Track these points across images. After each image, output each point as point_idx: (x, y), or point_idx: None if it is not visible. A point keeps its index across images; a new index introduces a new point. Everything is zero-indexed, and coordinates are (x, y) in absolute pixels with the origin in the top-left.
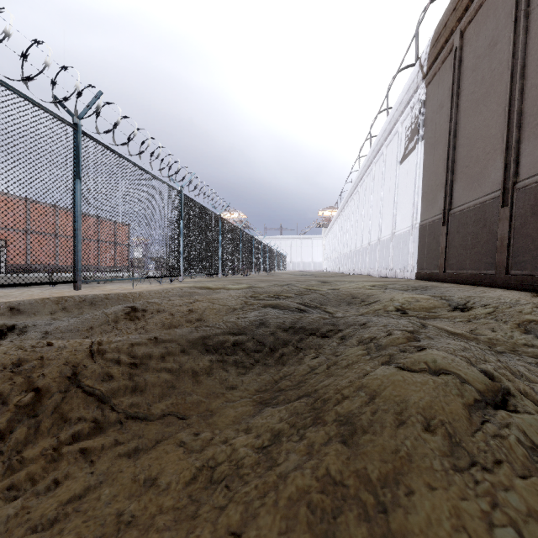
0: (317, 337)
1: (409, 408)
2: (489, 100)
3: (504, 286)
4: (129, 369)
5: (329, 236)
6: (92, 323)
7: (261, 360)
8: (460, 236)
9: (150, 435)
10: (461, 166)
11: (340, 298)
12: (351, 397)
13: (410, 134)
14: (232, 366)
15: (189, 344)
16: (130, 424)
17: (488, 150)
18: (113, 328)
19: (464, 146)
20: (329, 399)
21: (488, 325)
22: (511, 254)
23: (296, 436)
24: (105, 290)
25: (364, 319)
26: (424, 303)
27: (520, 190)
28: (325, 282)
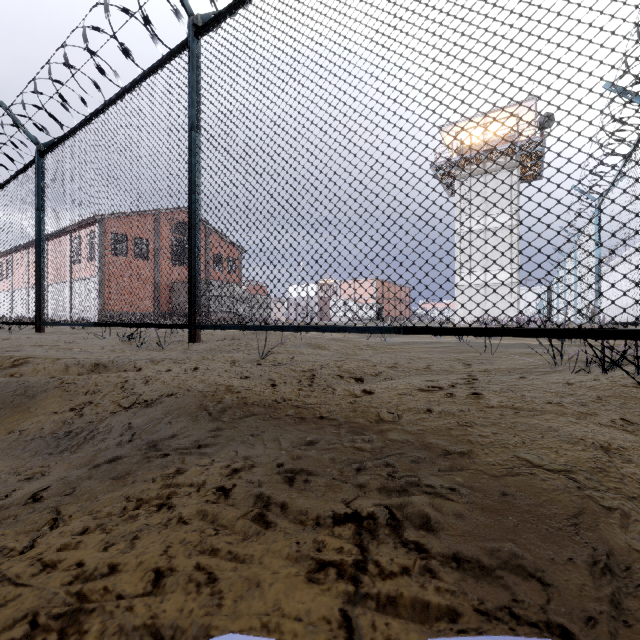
0: None
1: None
2: None
3: None
4: None
5: None
6: None
7: None
8: None
9: None
10: None
11: None
12: None
13: None
14: None
15: None
16: None
17: None
18: None
19: None
20: None
21: None
22: None
23: None
24: None
25: None
26: None
27: None
28: None
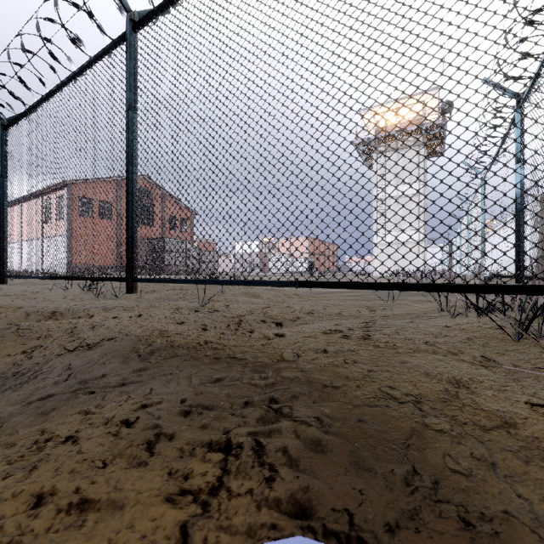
0: None
1: None
2: None
3: None
4: None
5: None
6: None
7: None
8: None
9: None
10: None
11: None
12: None
13: (535, 219)
14: None
15: None
16: None
17: None
18: None
19: None
20: None
21: None
22: None
23: None
24: None
25: None
26: None
27: None
28: None
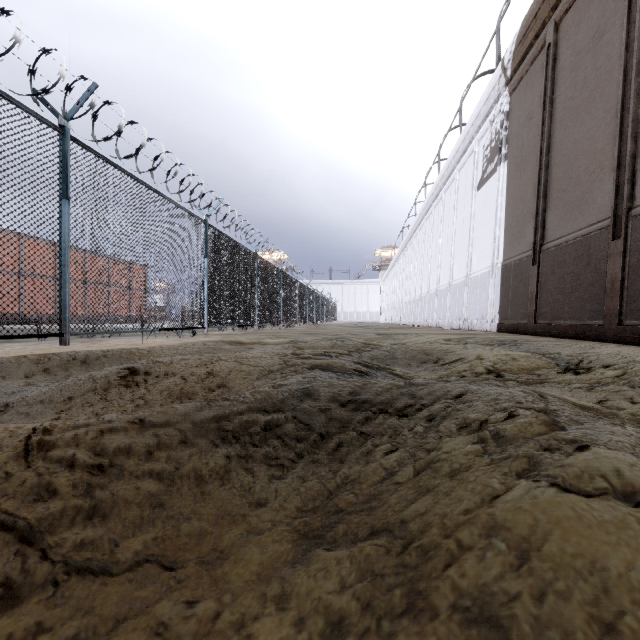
0: (390, 416)
1: (612, 589)
2: (594, 106)
3: (616, 340)
4: (87, 477)
5: (389, 281)
6: (72, 391)
7: (307, 453)
8: (555, 278)
9: (105, 607)
10: (557, 190)
11: (410, 355)
12: (478, 549)
13: (489, 153)
14: (261, 466)
15: (195, 429)
16: (73, 586)
17: (593, 169)
18: (101, 398)
19: (560, 165)
20: (431, 548)
21: (623, 394)
22: (625, 299)
23: (376, 638)
24: (107, 345)
25: (458, 389)
26: (523, 363)
27: (638, 217)
28: (387, 335)
